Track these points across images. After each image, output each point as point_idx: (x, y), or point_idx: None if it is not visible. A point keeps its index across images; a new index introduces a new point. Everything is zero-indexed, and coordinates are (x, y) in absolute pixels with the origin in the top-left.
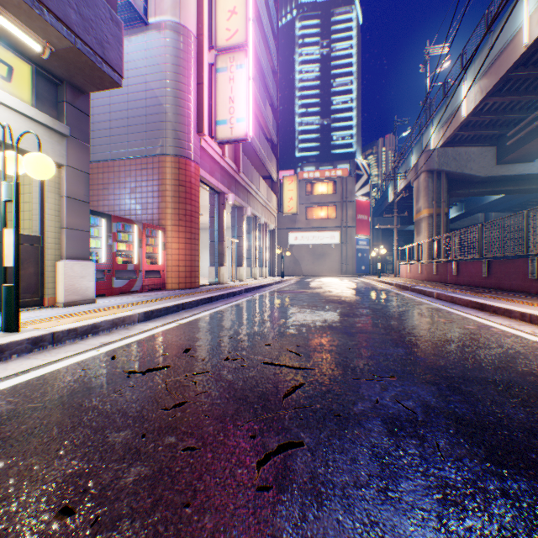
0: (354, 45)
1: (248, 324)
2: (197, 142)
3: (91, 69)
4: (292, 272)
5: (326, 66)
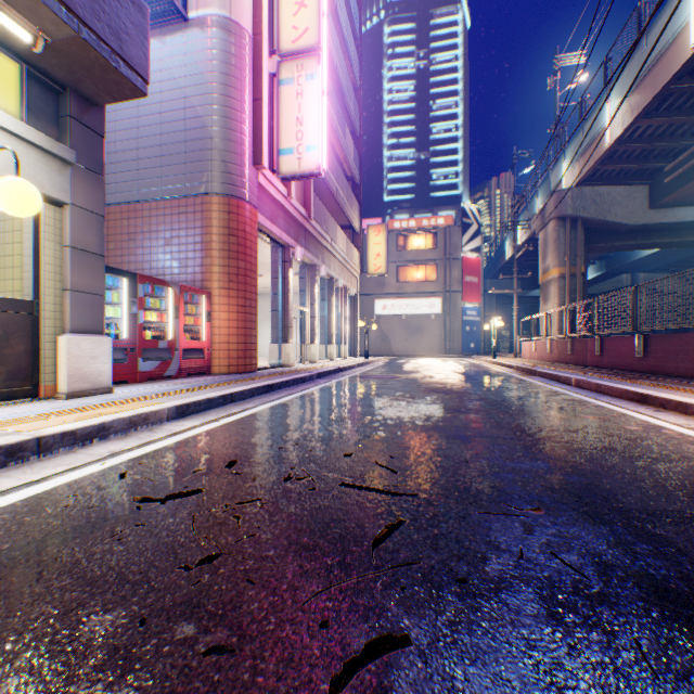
0: (460, 56)
1: (320, 423)
2: (253, 177)
3: (103, 70)
4: (379, 351)
5: (423, 84)
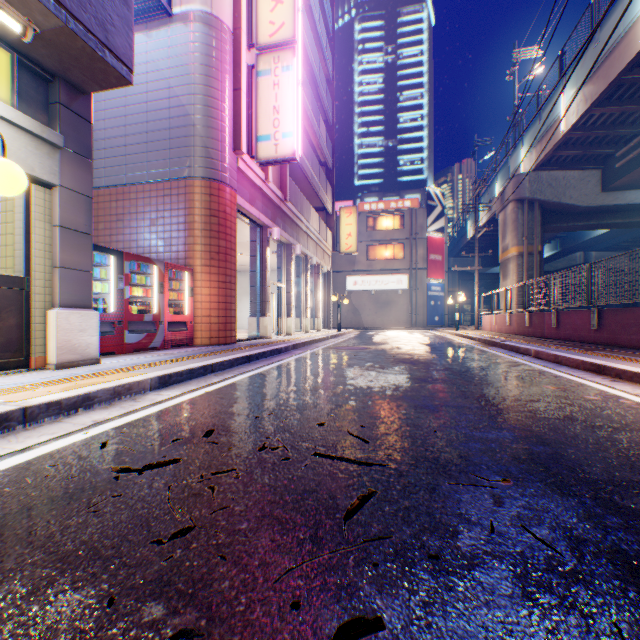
0: (425, 51)
1: (295, 392)
2: (233, 162)
3: (90, 59)
4: (350, 324)
5: (391, 77)
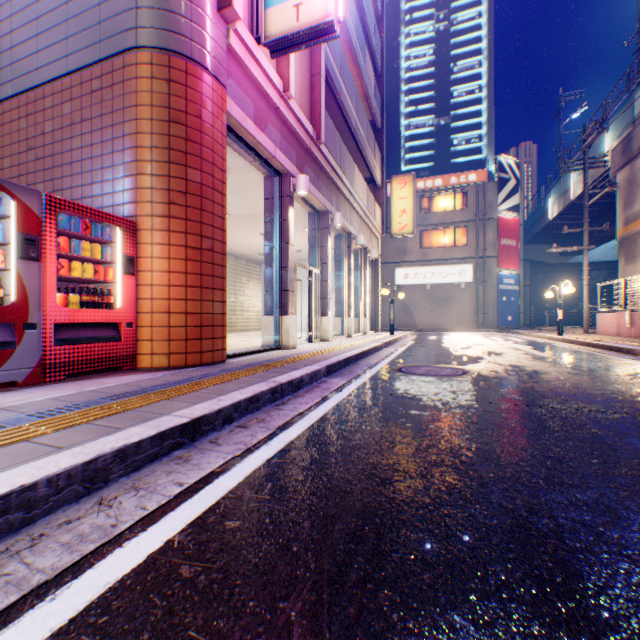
0: (483, 12)
1: None
2: (217, 32)
3: None
4: (400, 325)
5: (443, 46)
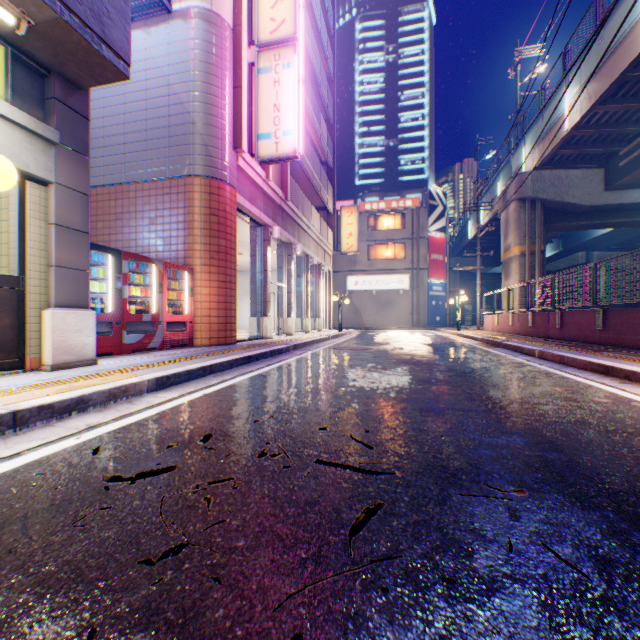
0: (426, 51)
1: (296, 394)
2: (233, 160)
3: (86, 52)
4: (351, 324)
5: (392, 76)
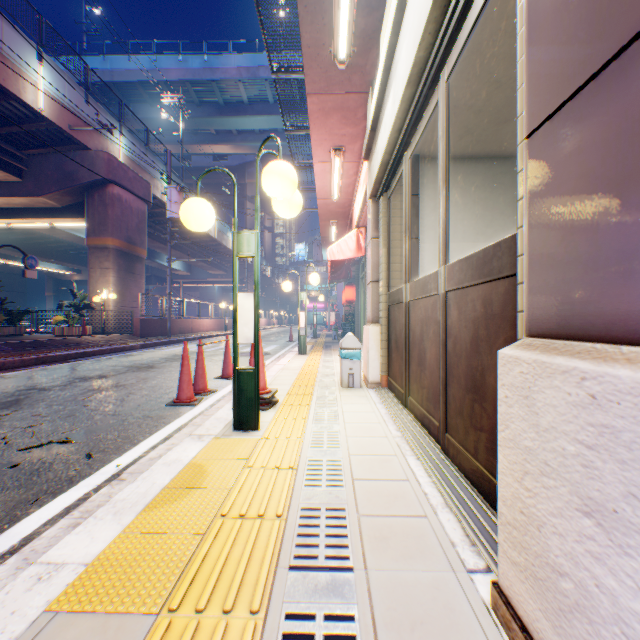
0: None
1: None
2: None
3: None
4: None
5: None
